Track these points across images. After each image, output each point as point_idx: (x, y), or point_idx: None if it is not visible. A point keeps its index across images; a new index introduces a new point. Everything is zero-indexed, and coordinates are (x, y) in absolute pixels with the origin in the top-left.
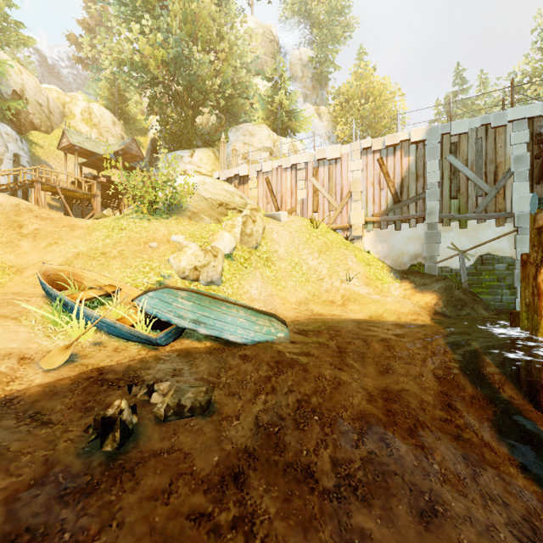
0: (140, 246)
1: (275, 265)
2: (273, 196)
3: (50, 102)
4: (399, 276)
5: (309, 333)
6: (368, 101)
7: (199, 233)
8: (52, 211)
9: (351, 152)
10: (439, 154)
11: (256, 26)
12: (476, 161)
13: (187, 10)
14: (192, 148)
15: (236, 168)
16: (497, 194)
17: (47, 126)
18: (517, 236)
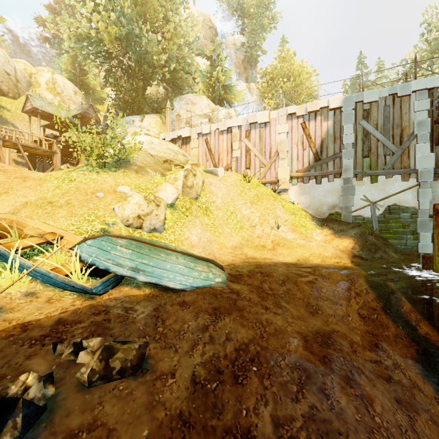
0: (87, 196)
1: (213, 214)
2: (211, 154)
3: (17, 72)
4: (320, 223)
5: (244, 276)
6: (289, 80)
7: (145, 185)
8: (18, 167)
9: (278, 117)
10: (354, 119)
11: (197, 15)
12: (385, 125)
13: None
14: (142, 114)
15: (179, 130)
16: (403, 154)
17: (15, 93)
18: (419, 189)
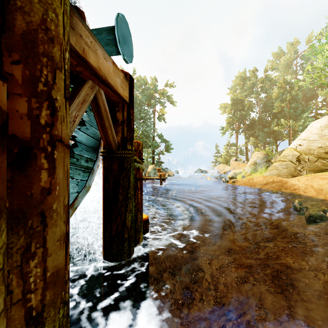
0: None
1: None
2: None
3: None
4: None
5: None
6: None
7: None
8: None
9: None
10: None
11: None
12: None
13: None
14: None
15: None
16: None
17: None
18: None
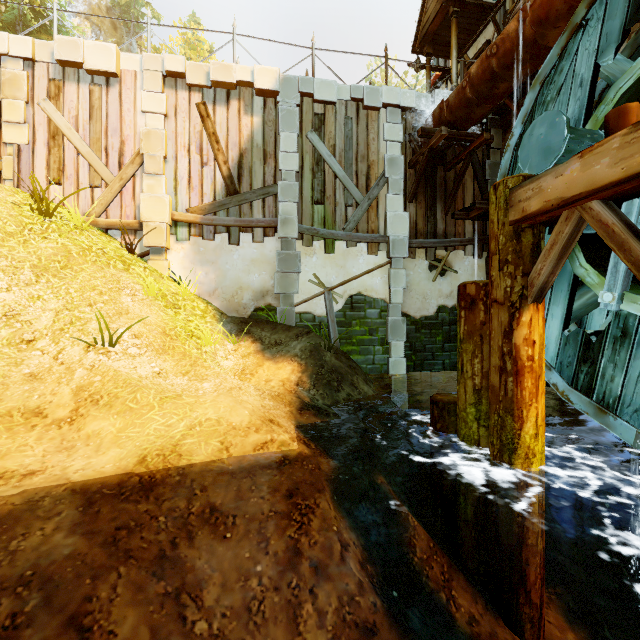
0: None
1: None
2: None
3: None
4: (235, 328)
5: None
6: None
7: None
8: None
9: (143, 72)
10: (299, 126)
11: None
12: (346, 152)
13: None
14: None
15: None
16: (370, 207)
17: None
18: (391, 270)
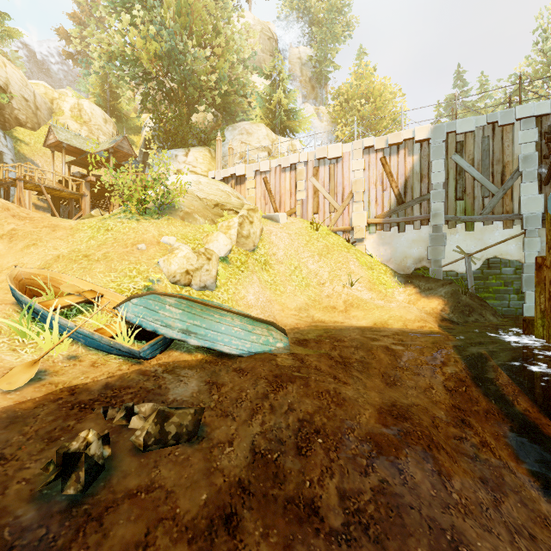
0: (127, 248)
1: (273, 269)
2: (271, 197)
3: (37, 97)
4: (403, 280)
5: (310, 341)
6: (368, 102)
7: (192, 235)
8: (38, 212)
9: (353, 151)
10: (445, 154)
11: (254, 23)
12: (482, 161)
13: (181, 2)
14: (187, 147)
15: (232, 167)
16: (504, 195)
17: (34, 123)
18: (525, 238)
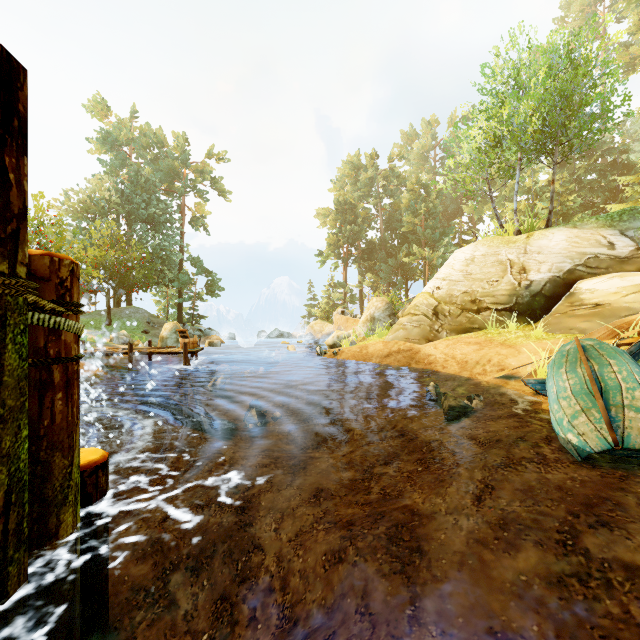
0: None
1: None
2: None
3: None
4: None
5: None
6: None
7: None
8: None
9: None
10: None
11: None
12: None
13: None
14: None
15: None
16: None
17: None
18: None
